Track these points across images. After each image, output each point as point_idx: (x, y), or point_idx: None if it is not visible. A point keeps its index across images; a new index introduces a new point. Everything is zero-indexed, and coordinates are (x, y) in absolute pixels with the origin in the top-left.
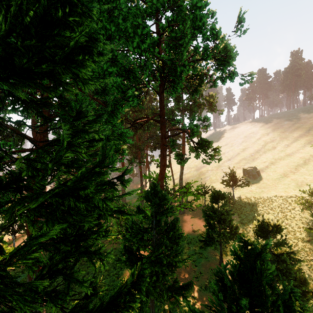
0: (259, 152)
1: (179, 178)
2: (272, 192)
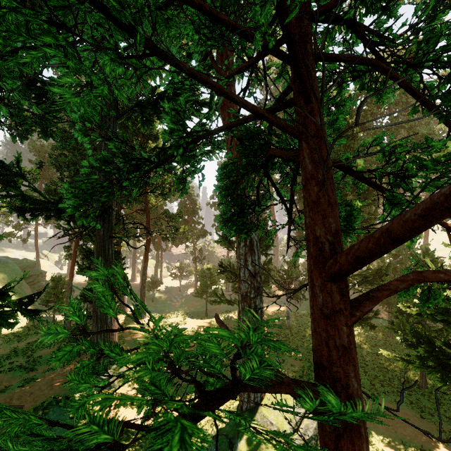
0: None
1: None
2: None
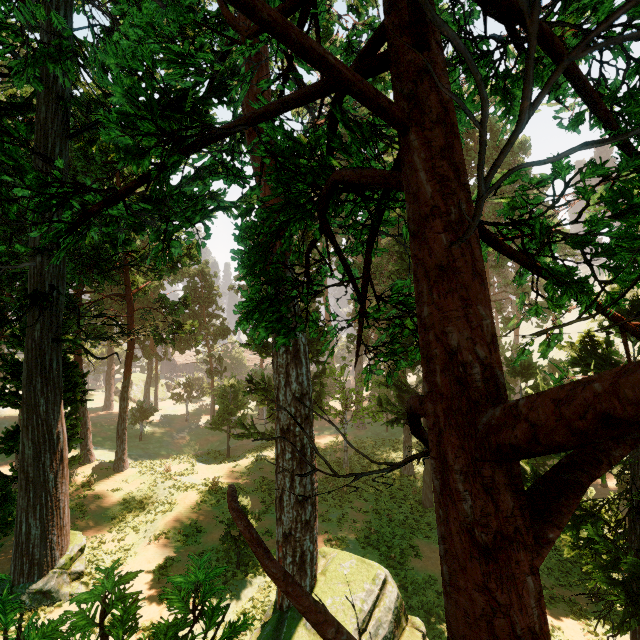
0: None
1: None
2: None
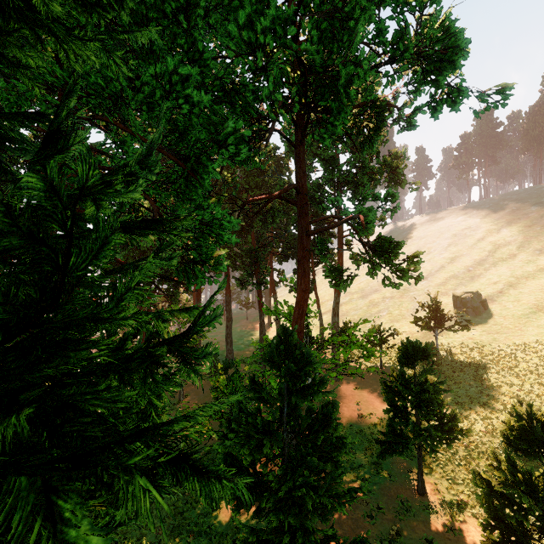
0: (484, 265)
1: (330, 311)
2: (516, 343)
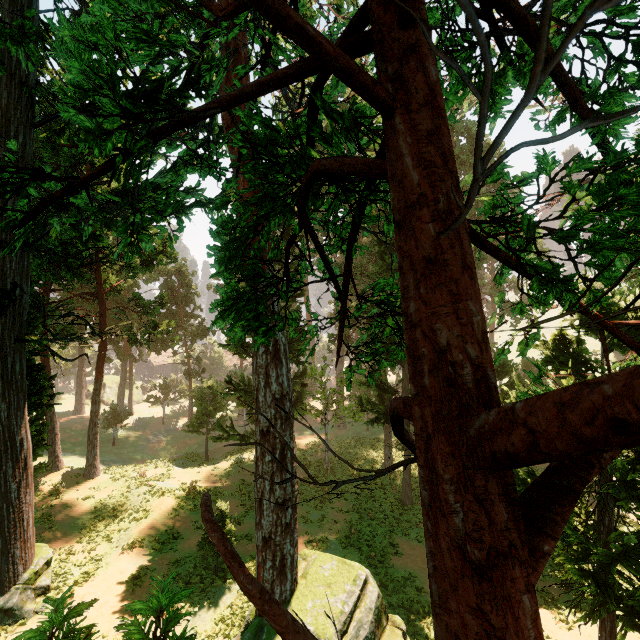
0: None
1: None
2: None
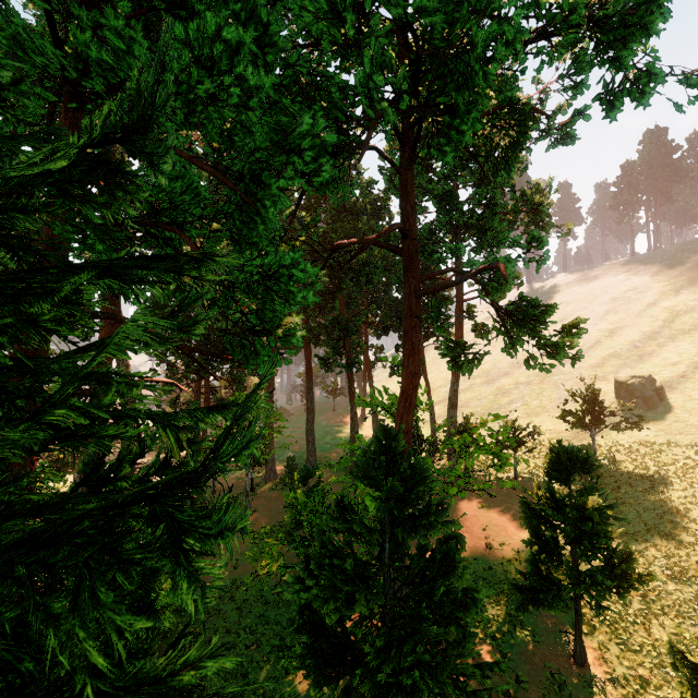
0: (657, 339)
1: (444, 401)
2: None
